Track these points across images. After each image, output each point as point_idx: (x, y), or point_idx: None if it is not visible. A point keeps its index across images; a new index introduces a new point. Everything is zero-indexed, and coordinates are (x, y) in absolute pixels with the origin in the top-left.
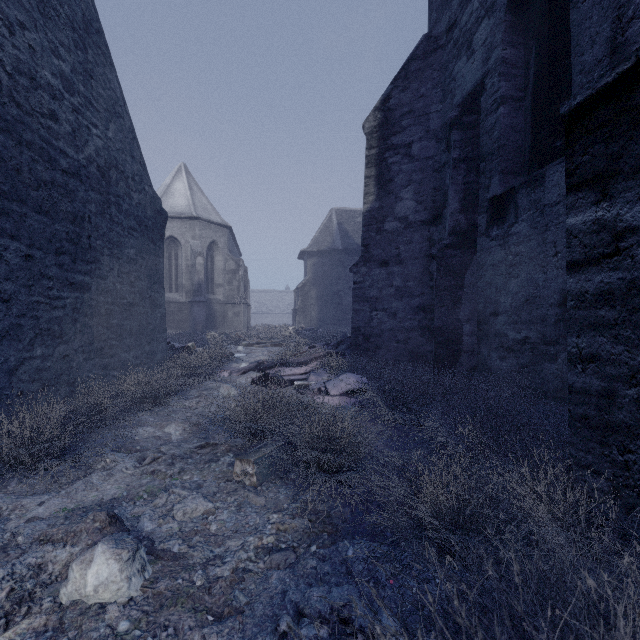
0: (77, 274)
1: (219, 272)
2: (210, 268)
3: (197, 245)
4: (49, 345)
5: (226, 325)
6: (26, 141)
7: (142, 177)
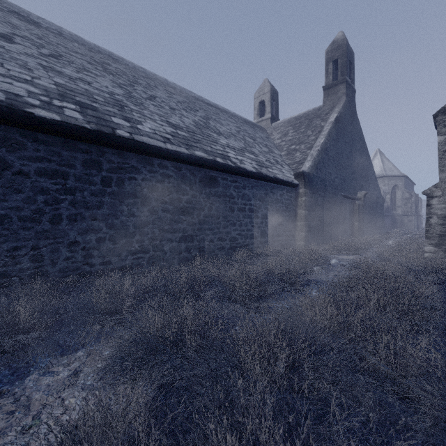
0: (373, 218)
1: (398, 200)
2: (393, 198)
3: (386, 189)
4: (372, 228)
5: (403, 226)
6: (370, 203)
7: (380, 195)
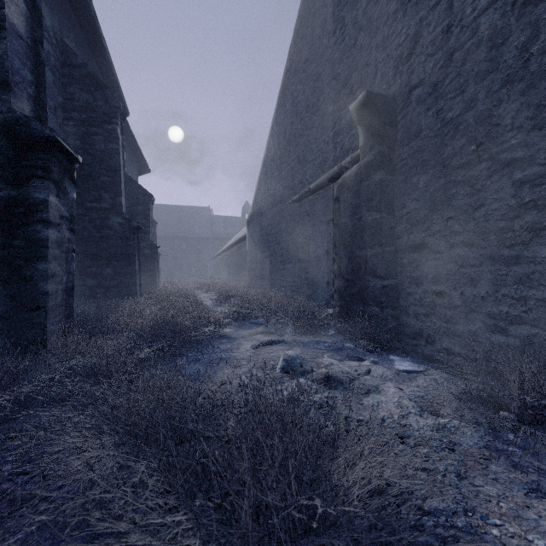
0: None
1: None
2: None
3: None
4: None
5: None
6: None
7: None
